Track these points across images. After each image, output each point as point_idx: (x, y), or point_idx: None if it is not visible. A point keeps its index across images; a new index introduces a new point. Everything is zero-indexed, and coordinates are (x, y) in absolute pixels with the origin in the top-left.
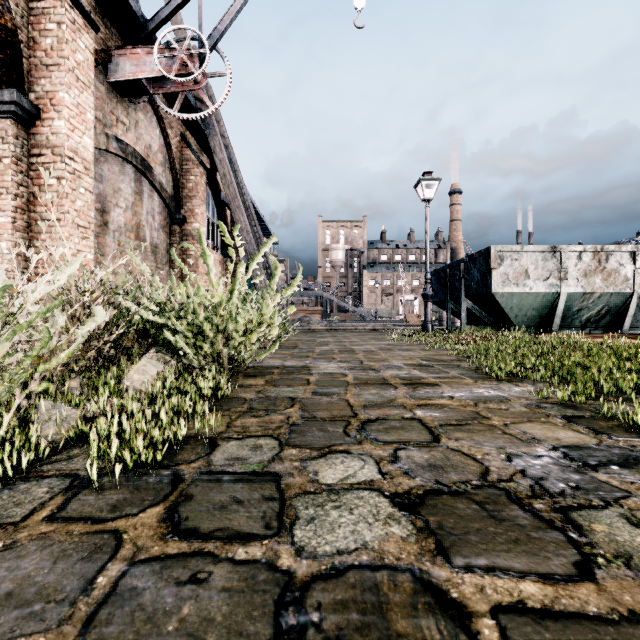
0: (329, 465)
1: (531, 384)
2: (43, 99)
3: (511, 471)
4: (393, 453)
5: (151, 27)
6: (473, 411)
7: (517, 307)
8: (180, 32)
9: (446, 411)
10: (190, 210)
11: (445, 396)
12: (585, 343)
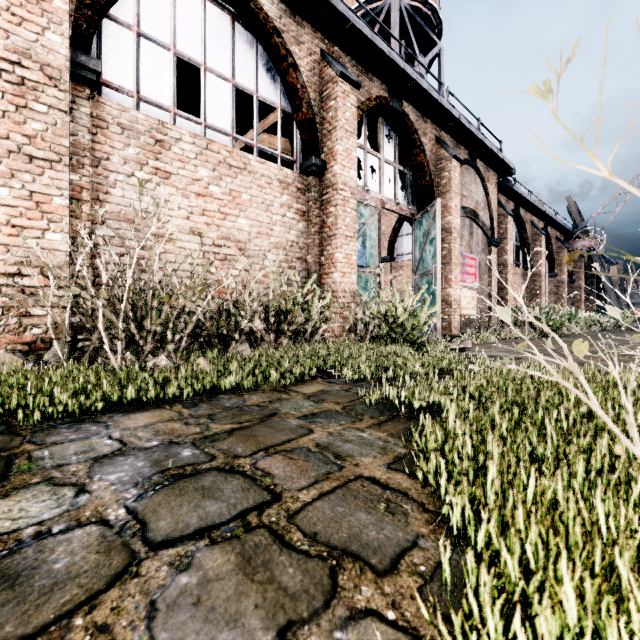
0: None
1: None
2: (559, 271)
3: None
4: None
5: (575, 232)
6: None
7: None
8: (573, 208)
9: None
10: (577, 277)
11: None
12: None
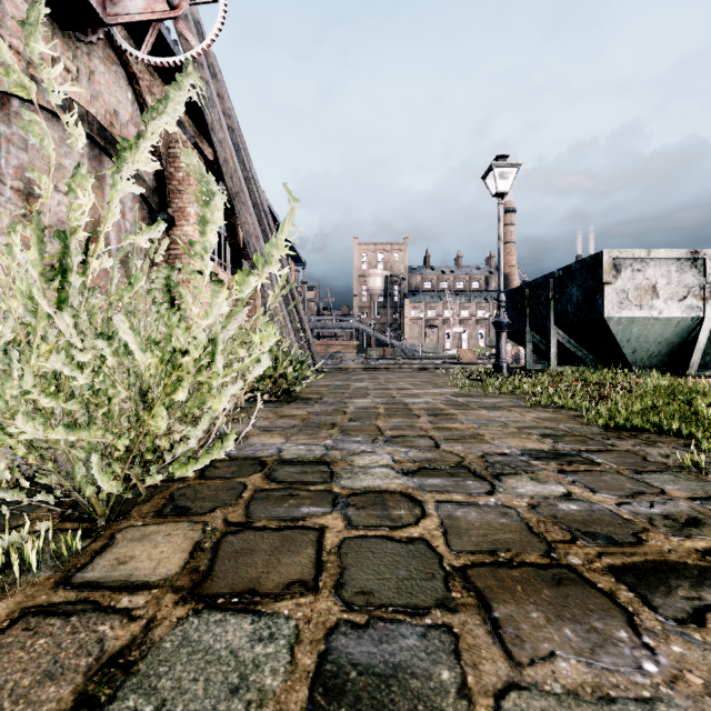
0: None
1: None
2: None
3: None
4: None
5: None
6: None
7: (637, 339)
8: None
9: None
10: (180, 209)
11: None
12: None
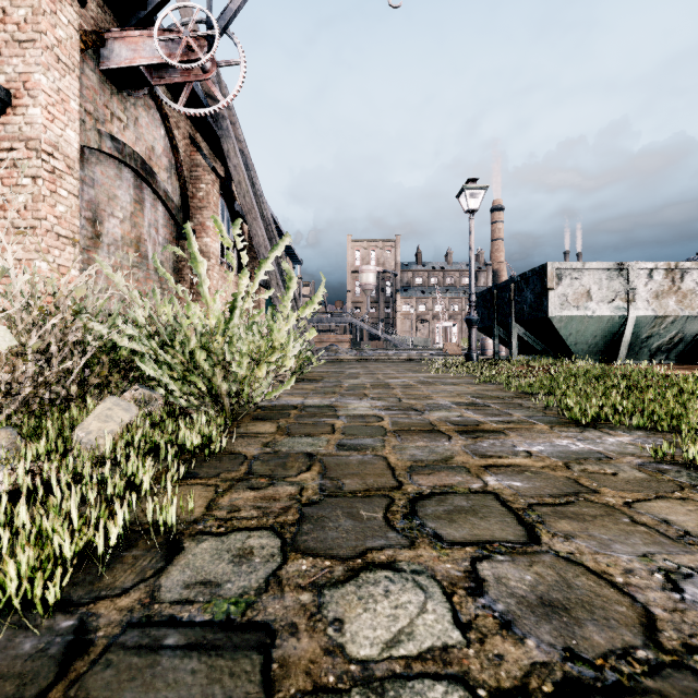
0: (363, 602)
1: (626, 432)
2: (15, 82)
3: (695, 619)
4: (471, 569)
5: (151, 6)
6: (568, 478)
7: (577, 334)
8: None
9: (529, 478)
10: (200, 223)
11: (519, 451)
12: (674, 376)
